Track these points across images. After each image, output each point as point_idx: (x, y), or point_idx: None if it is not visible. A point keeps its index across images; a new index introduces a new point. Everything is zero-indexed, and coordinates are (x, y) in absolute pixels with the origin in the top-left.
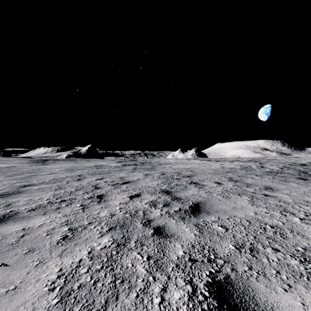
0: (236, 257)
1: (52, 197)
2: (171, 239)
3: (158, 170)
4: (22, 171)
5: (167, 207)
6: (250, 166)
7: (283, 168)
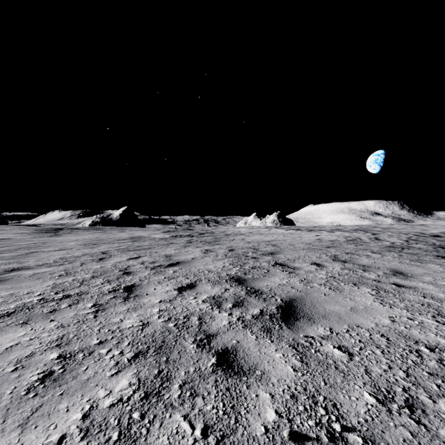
0: (386, 426)
1: (49, 290)
2: (249, 379)
3: (224, 244)
4: (17, 246)
5: (240, 309)
6: (360, 238)
7: (408, 241)
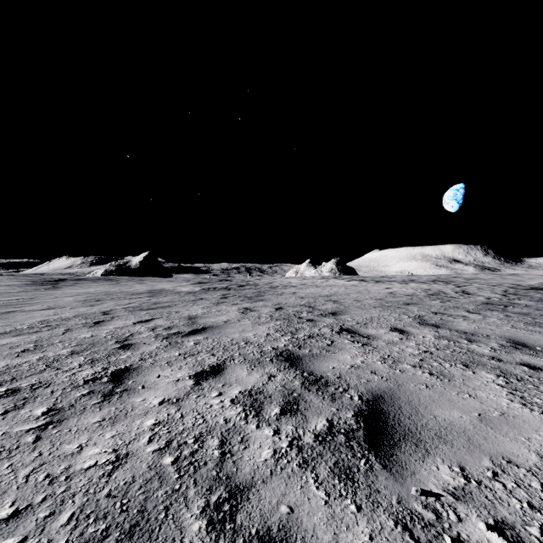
0: None
1: None
2: None
3: (270, 300)
4: None
5: (293, 418)
6: (444, 292)
7: (506, 295)
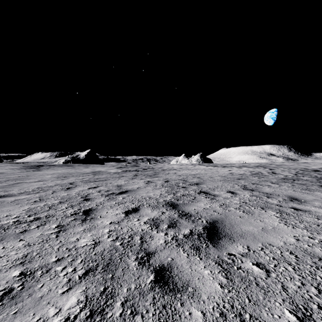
0: None
1: (24, 213)
2: (183, 296)
3: (161, 176)
4: (7, 178)
5: (173, 229)
6: (261, 172)
7: (297, 174)
